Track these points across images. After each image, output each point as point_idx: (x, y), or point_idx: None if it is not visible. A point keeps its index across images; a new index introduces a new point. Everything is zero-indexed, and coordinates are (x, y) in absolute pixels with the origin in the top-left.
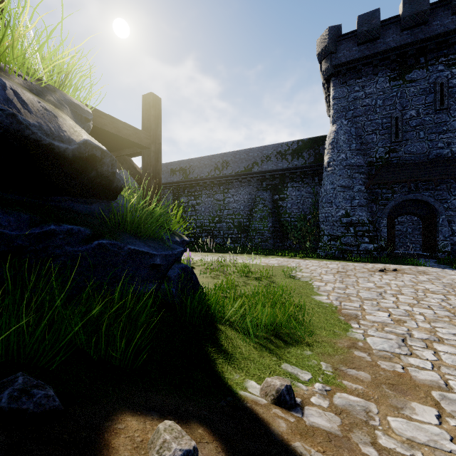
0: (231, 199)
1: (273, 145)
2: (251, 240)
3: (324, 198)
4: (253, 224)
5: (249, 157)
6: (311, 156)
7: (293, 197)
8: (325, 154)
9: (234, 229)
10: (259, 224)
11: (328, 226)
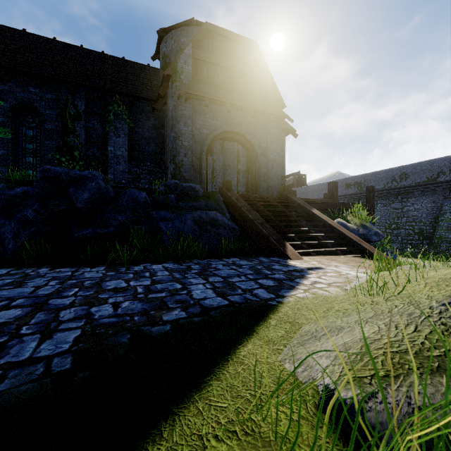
0: (411, 207)
1: None
2: (435, 247)
3: None
4: (438, 232)
5: (432, 168)
6: None
7: None
8: None
9: (413, 236)
10: (446, 233)
11: None
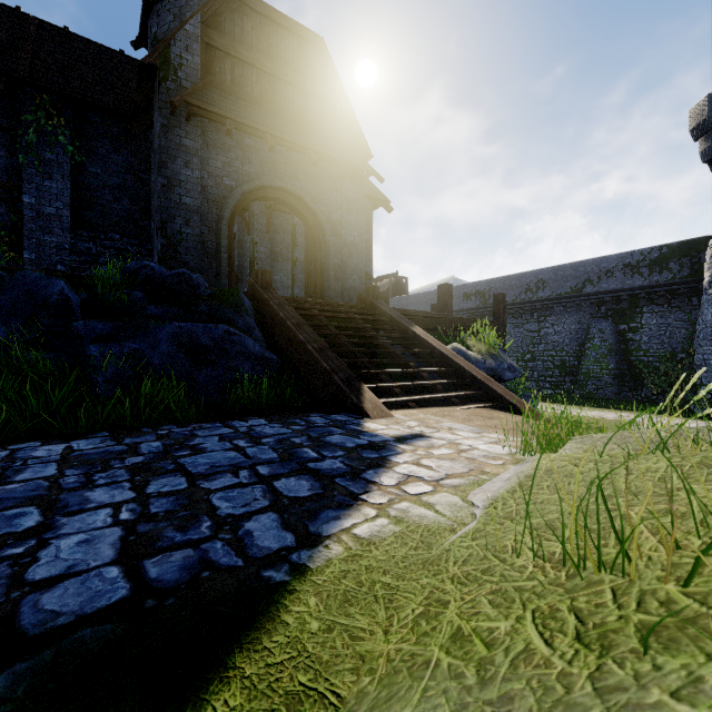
0: (550, 329)
1: (618, 255)
2: (580, 386)
3: (701, 333)
4: (584, 364)
5: (577, 274)
6: (683, 267)
7: (651, 326)
8: (704, 269)
9: (554, 370)
10: (594, 366)
11: (707, 372)
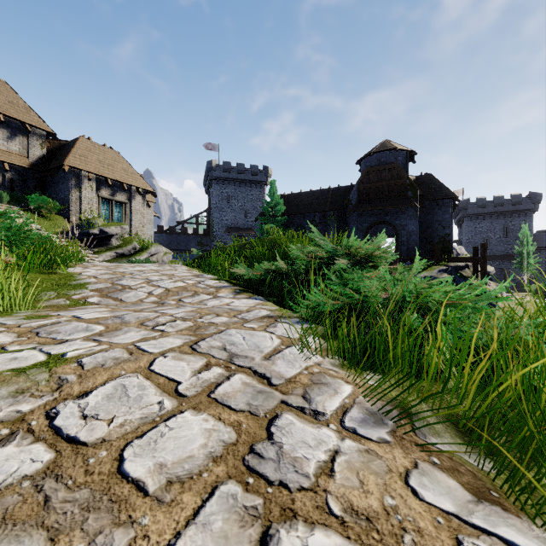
0: None
1: None
2: None
3: None
4: None
5: None
6: None
7: None
8: None
9: None
10: None
11: None
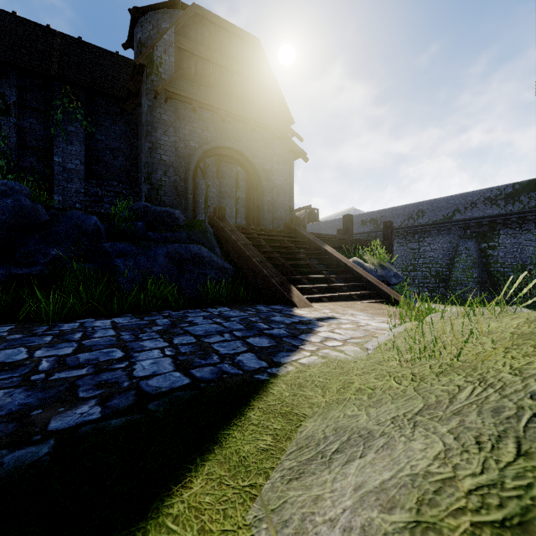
0: (428, 247)
1: (480, 191)
2: (451, 290)
3: None
4: (453, 274)
5: (448, 205)
6: (531, 200)
7: (506, 245)
8: None
9: (430, 278)
10: (461, 275)
11: None
